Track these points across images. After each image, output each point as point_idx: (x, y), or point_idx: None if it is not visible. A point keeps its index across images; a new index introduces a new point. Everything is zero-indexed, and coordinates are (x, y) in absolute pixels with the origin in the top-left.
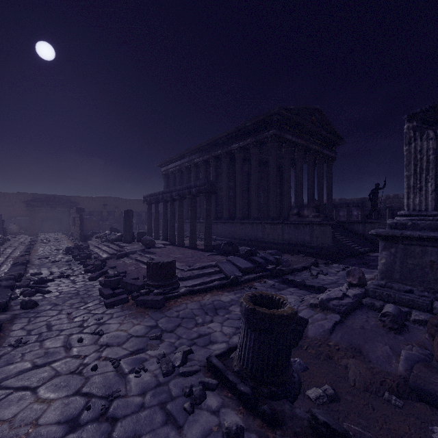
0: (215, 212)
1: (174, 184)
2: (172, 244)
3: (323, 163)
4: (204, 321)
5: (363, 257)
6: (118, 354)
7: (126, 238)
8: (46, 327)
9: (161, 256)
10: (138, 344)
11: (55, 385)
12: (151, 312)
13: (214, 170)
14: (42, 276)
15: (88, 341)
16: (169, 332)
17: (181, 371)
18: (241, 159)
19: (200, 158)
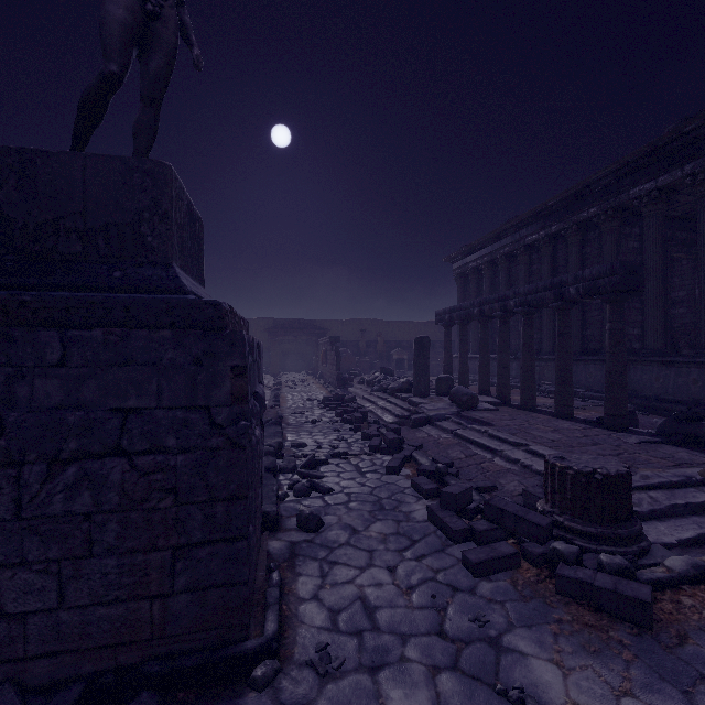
0: (578, 339)
1: (477, 290)
2: (505, 404)
3: None
4: None
5: None
6: None
7: (419, 388)
8: (363, 610)
9: (513, 433)
10: None
11: None
12: (626, 636)
13: (577, 251)
14: (307, 449)
15: None
16: None
17: None
18: (661, 216)
19: (541, 232)
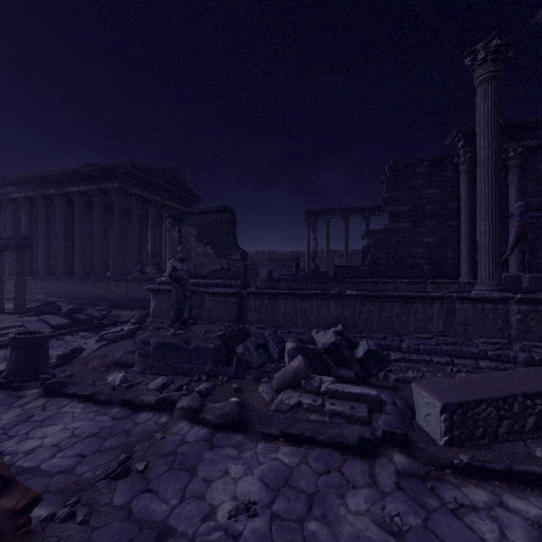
0: (45, 266)
1: None
2: None
3: None
4: None
5: None
6: None
7: None
8: None
9: None
10: None
11: None
12: None
13: (44, 212)
14: None
15: None
16: None
17: None
18: (83, 206)
19: (22, 193)
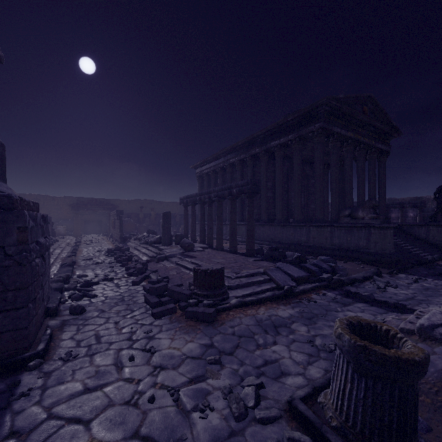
0: None
1: (208, 185)
2: (210, 247)
3: (375, 158)
4: (267, 343)
5: (434, 266)
6: (175, 381)
7: (165, 241)
8: (95, 338)
9: (203, 260)
10: (196, 369)
11: (110, 420)
12: (203, 326)
13: (251, 169)
14: (88, 278)
15: (140, 359)
16: (228, 354)
17: (257, 417)
18: (282, 157)
19: (236, 158)
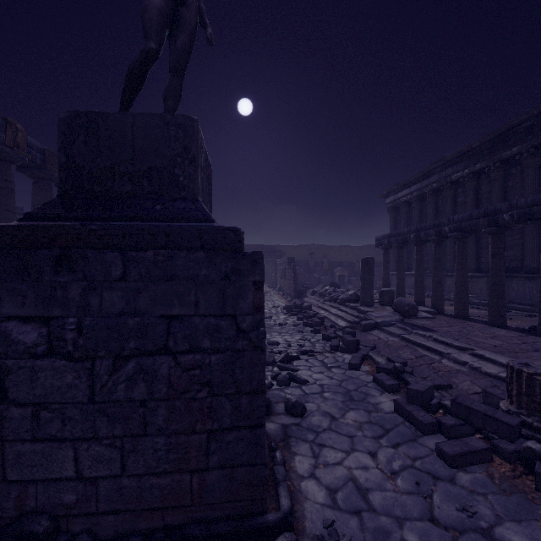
0: None
1: (407, 219)
2: (440, 313)
3: None
4: None
5: None
6: None
7: (366, 299)
8: (357, 491)
9: (456, 338)
10: None
11: None
12: None
13: (499, 184)
14: (280, 346)
15: None
16: None
17: None
18: None
19: (465, 170)
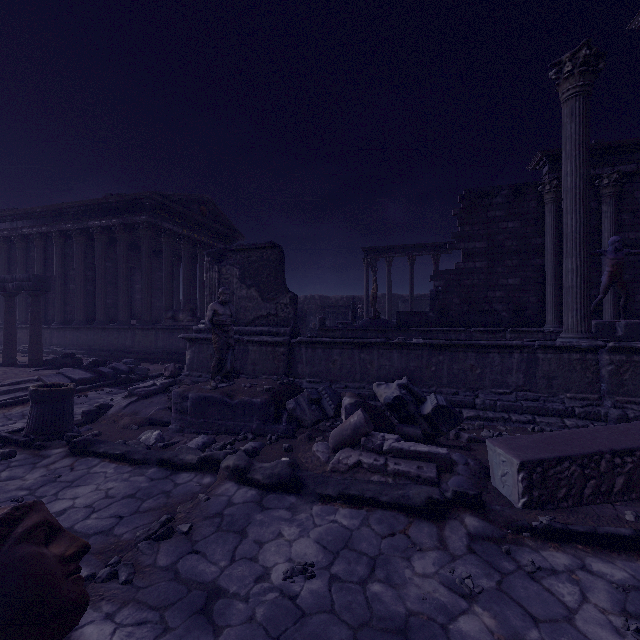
0: (62, 313)
1: None
2: None
3: None
4: (5, 424)
5: None
6: None
7: None
8: None
9: None
10: None
11: None
12: None
13: (61, 250)
14: None
15: None
16: None
17: None
18: (105, 243)
19: (35, 229)
